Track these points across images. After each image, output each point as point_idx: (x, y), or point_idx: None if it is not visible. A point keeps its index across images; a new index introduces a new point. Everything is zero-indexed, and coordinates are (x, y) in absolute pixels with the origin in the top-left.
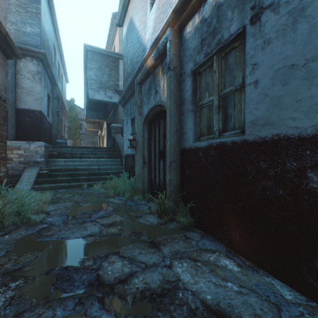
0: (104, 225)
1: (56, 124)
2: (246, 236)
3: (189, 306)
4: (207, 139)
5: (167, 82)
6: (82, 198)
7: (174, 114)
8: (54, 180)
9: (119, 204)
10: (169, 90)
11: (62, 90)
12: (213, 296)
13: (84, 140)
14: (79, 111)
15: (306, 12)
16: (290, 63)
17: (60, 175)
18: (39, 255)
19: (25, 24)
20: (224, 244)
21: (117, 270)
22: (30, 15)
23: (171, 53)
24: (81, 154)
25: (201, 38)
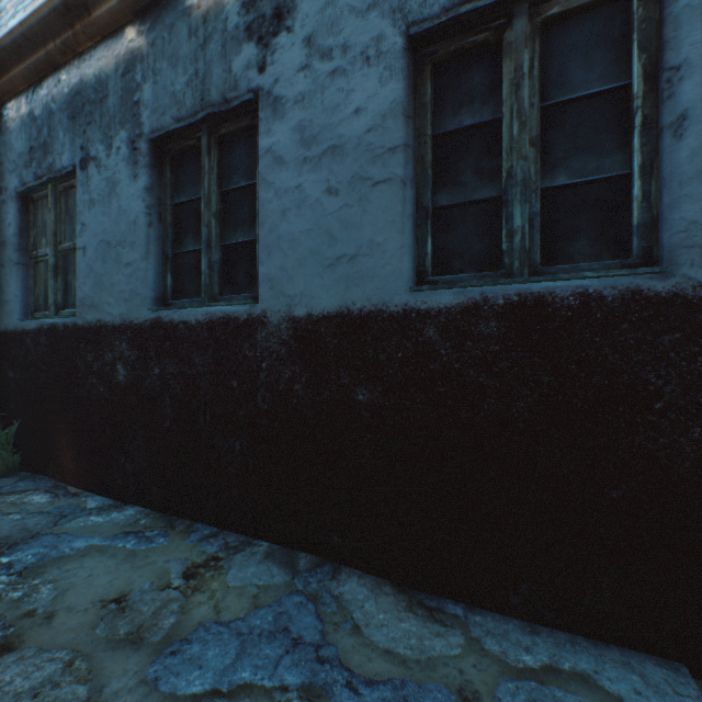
0: None
1: None
2: (77, 456)
3: None
4: (37, 317)
5: None
6: None
7: None
8: None
9: None
10: None
11: None
12: None
13: None
14: None
15: (117, 190)
16: (109, 240)
17: None
18: None
19: None
20: (57, 480)
21: None
22: None
23: None
24: None
25: (31, 143)
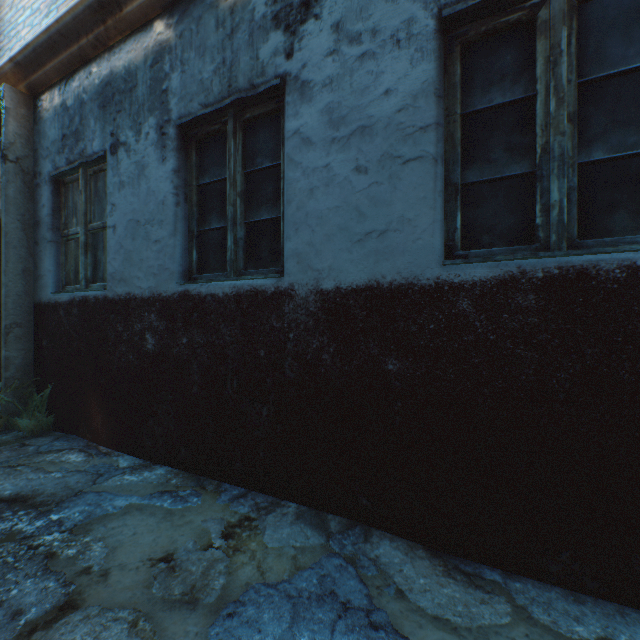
0: None
1: None
2: (107, 418)
3: None
4: (69, 290)
5: (2, 181)
6: None
7: (19, 240)
8: None
9: None
10: (5, 197)
11: None
12: (18, 489)
13: None
14: None
15: (146, 172)
16: (137, 218)
17: None
18: None
19: None
20: (88, 439)
21: None
22: None
23: (10, 131)
24: None
25: (63, 131)
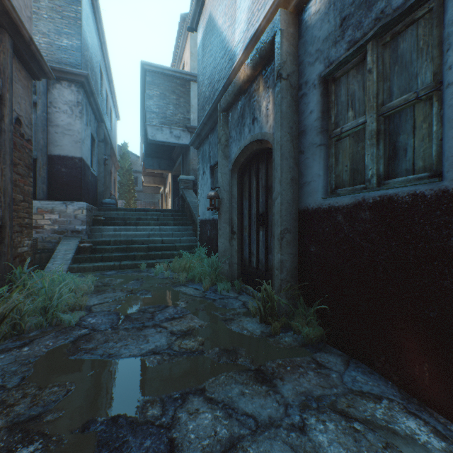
0: (175, 333)
1: (103, 178)
2: (448, 375)
3: None
4: (354, 191)
5: (276, 100)
6: (139, 285)
7: (288, 151)
8: (100, 257)
9: (195, 297)
10: (280, 113)
11: (111, 130)
12: None
13: (141, 201)
14: (133, 159)
15: None
16: None
17: (108, 249)
18: (71, 388)
19: (60, 35)
20: (394, 383)
21: (204, 431)
22: (67, 22)
23: (282, 52)
24: (137, 220)
25: (341, 16)
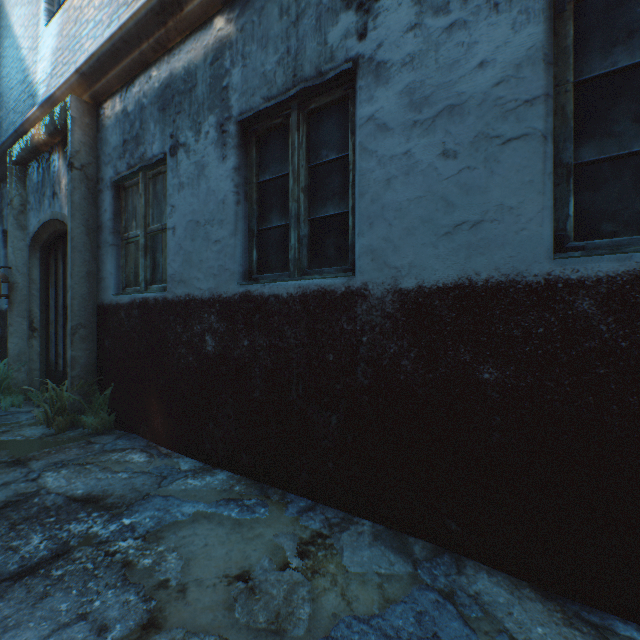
0: None
1: None
2: (167, 419)
3: (43, 506)
4: (130, 292)
5: (69, 188)
6: None
7: (84, 244)
8: None
9: None
10: (72, 203)
11: None
12: (89, 489)
13: None
14: None
15: (206, 172)
16: (197, 219)
17: None
18: None
19: None
20: (148, 439)
21: None
22: None
23: (75, 140)
24: None
25: (124, 137)
